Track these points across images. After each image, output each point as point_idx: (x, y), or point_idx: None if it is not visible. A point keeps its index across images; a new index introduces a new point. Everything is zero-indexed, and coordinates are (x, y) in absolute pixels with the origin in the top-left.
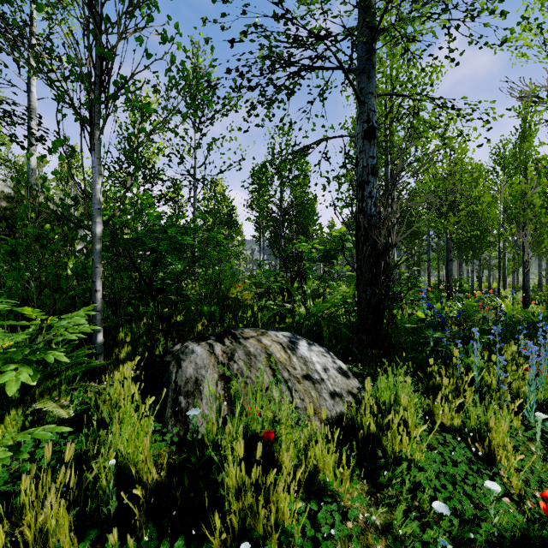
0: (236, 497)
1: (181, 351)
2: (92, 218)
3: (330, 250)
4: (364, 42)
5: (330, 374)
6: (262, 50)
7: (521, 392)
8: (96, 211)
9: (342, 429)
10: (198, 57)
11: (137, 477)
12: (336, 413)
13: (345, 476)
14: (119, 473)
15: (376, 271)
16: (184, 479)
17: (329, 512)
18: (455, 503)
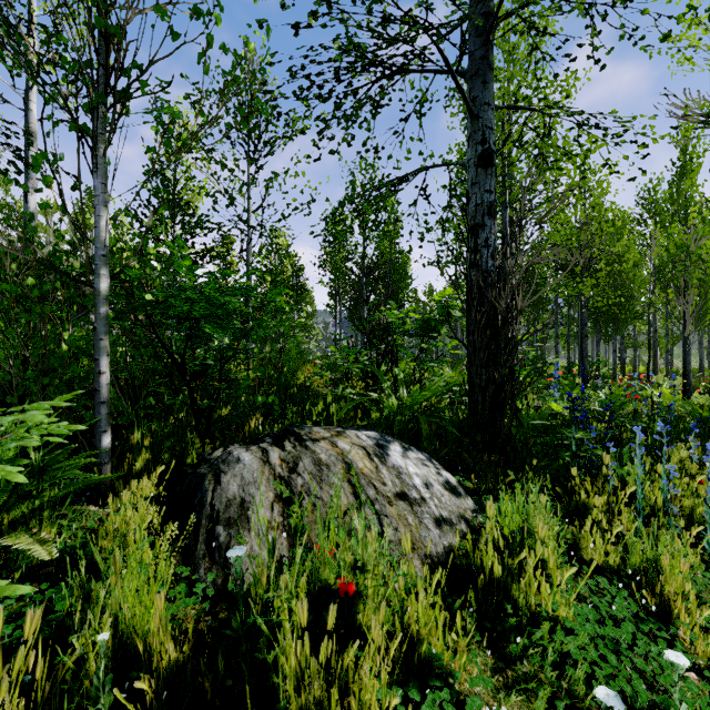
0: (298, 684)
1: (221, 459)
2: (94, 269)
3: (431, 320)
4: (478, 34)
5: (433, 491)
6: (338, 41)
7: (695, 514)
8: (100, 259)
9: (452, 571)
10: (246, 41)
11: (145, 655)
12: (443, 547)
13: (461, 647)
14: (119, 648)
15: (495, 347)
16: (217, 658)
17: (437, 702)
18: (622, 685)
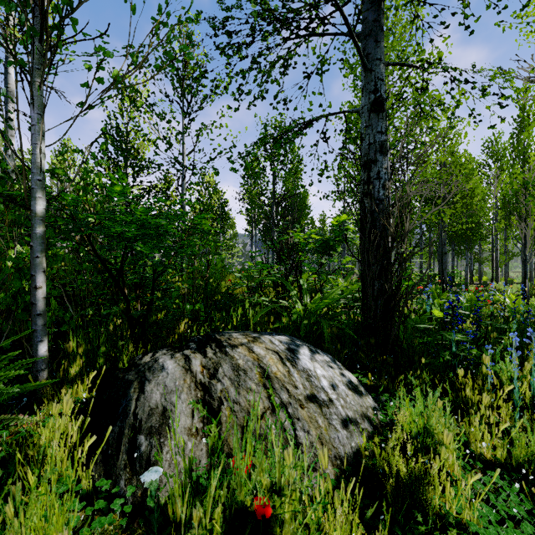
0: None
1: (148, 366)
2: (30, 193)
3: (329, 240)
4: (370, 1)
5: (339, 392)
6: (254, 0)
7: None
8: (36, 184)
9: (359, 471)
10: None
11: None
12: (350, 448)
13: None
14: None
15: (386, 262)
16: None
17: None
18: None
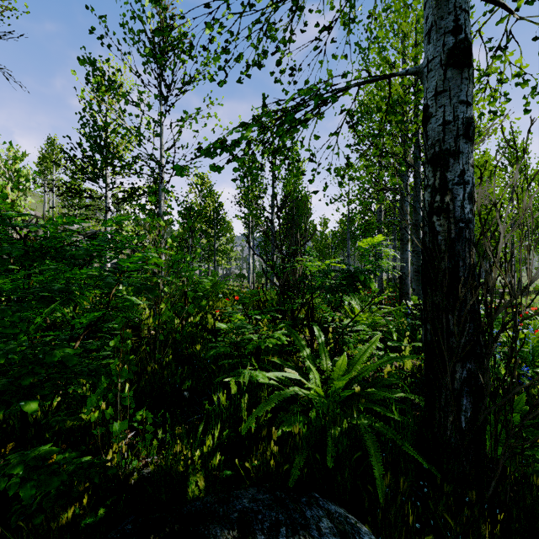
0: None
1: None
2: None
3: (358, 273)
4: None
5: None
6: None
7: None
8: None
9: None
10: None
11: None
12: None
13: None
14: None
15: (488, 341)
16: None
17: None
18: None
